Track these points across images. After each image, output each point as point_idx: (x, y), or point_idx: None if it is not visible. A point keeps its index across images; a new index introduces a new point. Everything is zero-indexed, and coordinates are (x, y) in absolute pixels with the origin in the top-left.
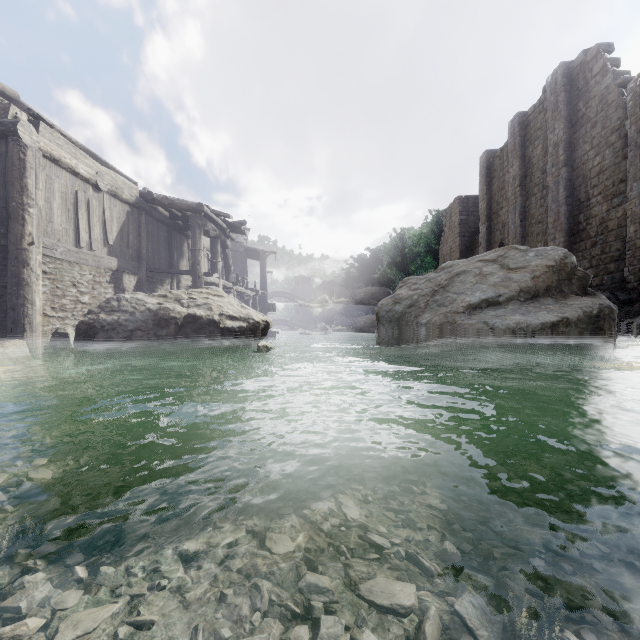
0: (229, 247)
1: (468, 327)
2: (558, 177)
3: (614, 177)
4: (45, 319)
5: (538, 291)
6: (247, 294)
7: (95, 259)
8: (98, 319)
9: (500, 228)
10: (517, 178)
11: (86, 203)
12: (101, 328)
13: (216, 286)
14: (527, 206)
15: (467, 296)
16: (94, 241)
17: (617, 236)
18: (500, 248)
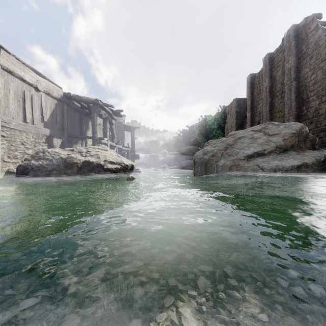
0: (114, 124)
1: (247, 168)
2: (291, 86)
3: (323, 85)
4: (3, 163)
5: (287, 147)
6: (124, 149)
7: (36, 129)
8: (30, 163)
9: (258, 114)
10: (267, 88)
11: (30, 97)
12: (31, 169)
13: (106, 145)
14: (273, 102)
15: (245, 150)
16: (35, 119)
17: (324, 118)
18: (263, 123)
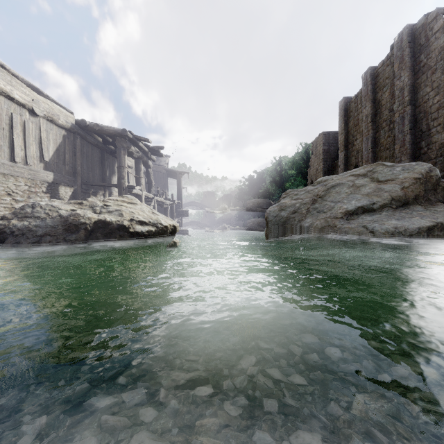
0: (151, 167)
1: (348, 230)
2: (404, 113)
3: None
4: None
5: (408, 199)
6: (166, 203)
7: (30, 172)
8: (8, 225)
9: (355, 154)
10: (369, 116)
11: (22, 125)
12: (11, 233)
13: (139, 196)
14: (377, 137)
15: (344, 204)
16: (30, 157)
17: None
18: (368, 165)
